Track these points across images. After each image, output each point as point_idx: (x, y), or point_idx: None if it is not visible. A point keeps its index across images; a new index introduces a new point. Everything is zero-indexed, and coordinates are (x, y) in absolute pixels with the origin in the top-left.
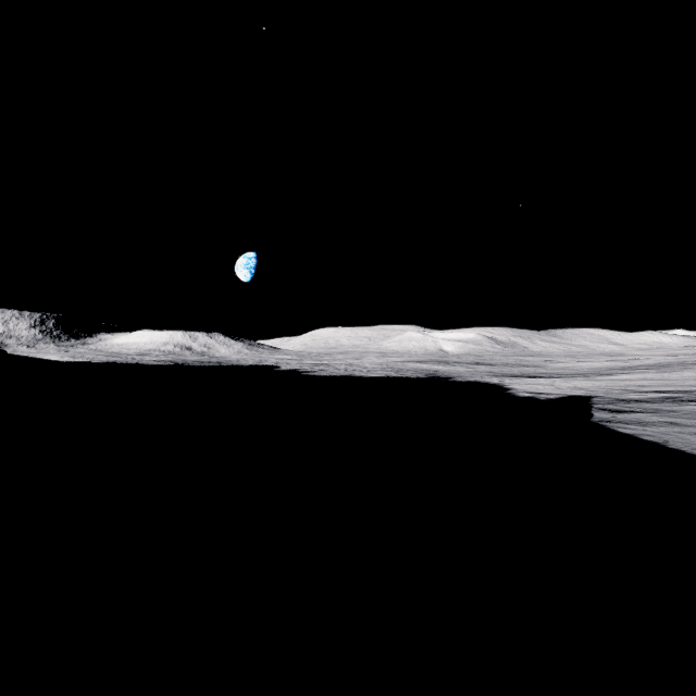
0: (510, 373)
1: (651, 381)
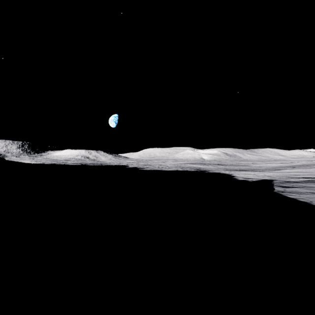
0: (234, 169)
1: (300, 172)
